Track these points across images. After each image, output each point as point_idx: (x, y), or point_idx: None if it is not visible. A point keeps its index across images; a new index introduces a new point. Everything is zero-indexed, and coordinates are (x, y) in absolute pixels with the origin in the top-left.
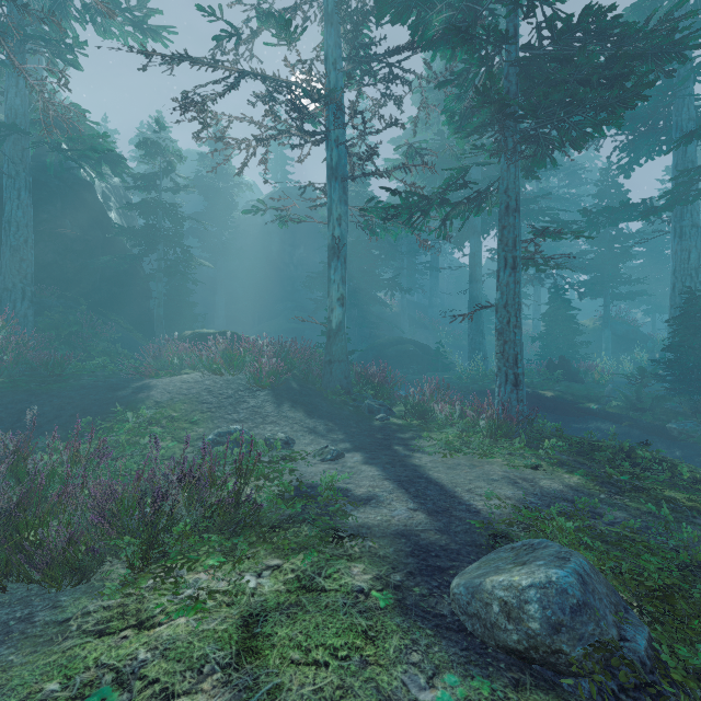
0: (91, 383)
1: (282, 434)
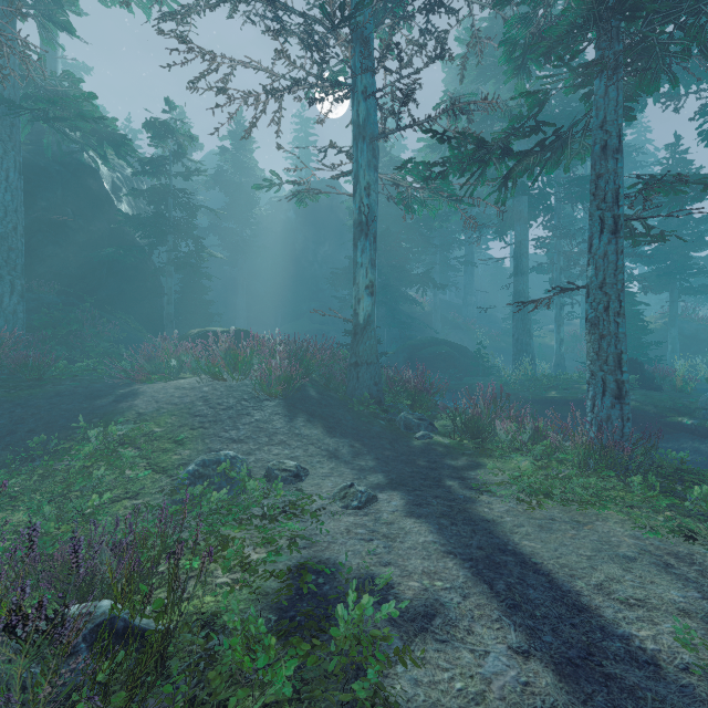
0: (69, 390)
1: (290, 462)
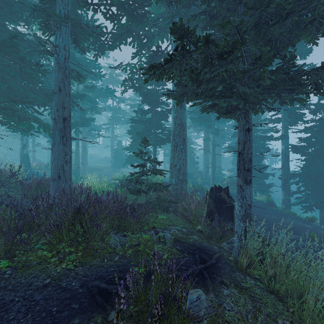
0: None
1: None
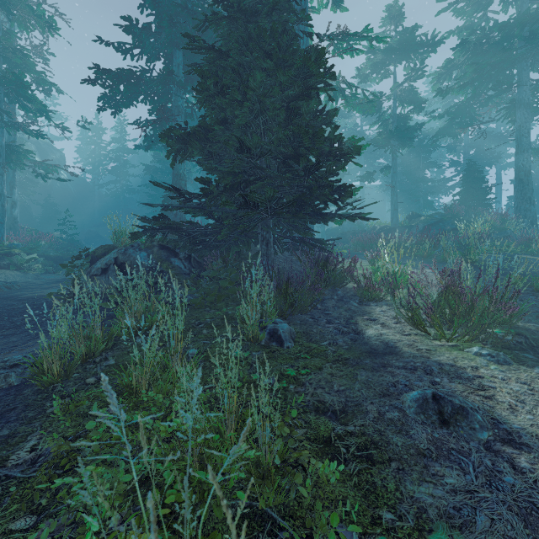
0: None
1: None
